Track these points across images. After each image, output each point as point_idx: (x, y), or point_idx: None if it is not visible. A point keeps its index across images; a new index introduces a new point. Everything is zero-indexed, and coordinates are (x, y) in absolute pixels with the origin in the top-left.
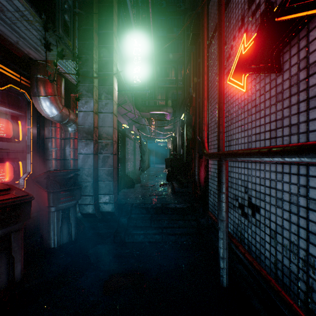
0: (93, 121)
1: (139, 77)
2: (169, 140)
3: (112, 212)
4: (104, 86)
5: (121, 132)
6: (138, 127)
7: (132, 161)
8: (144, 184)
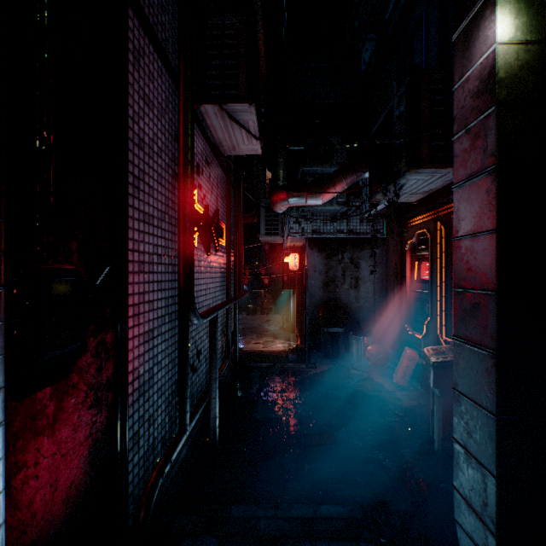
0: None
1: None
2: None
3: None
4: None
5: None
6: None
7: None
8: None
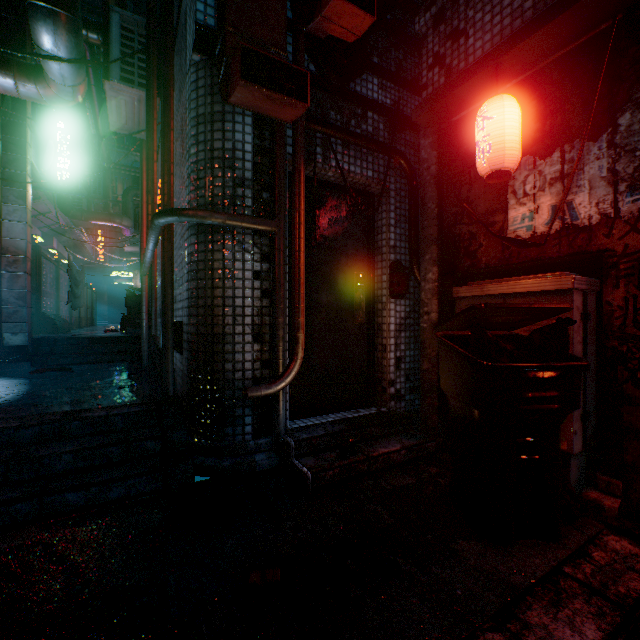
0: None
1: (68, 175)
2: (136, 274)
3: (26, 345)
4: (13, 188)
5: (33, 248)
6: (66, 243)
7: (54, 299)
8: (78, 332)
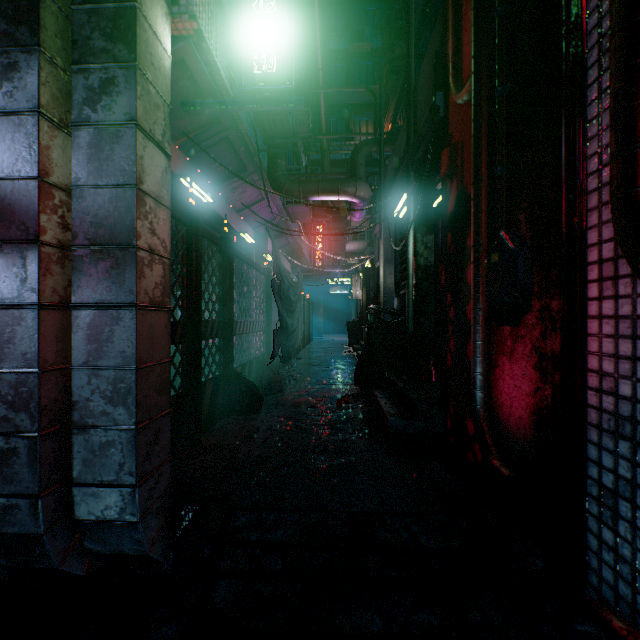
0: (39, 156)
1: (271, 57)
2: (356, 280)
3: (139, 554)
4: (98, 5)
5: (215, 240)
6: (283, 248)
7: (261, 330)
8: (292, 396)
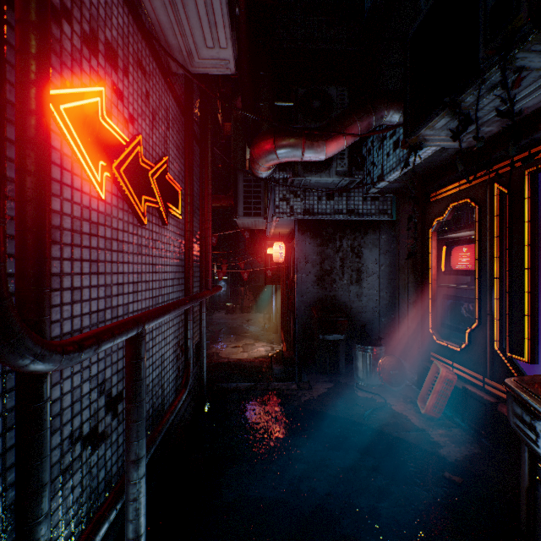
0: None
1: None
2: None
3: None
4: None
5: None
6: None
7: None
8: None
